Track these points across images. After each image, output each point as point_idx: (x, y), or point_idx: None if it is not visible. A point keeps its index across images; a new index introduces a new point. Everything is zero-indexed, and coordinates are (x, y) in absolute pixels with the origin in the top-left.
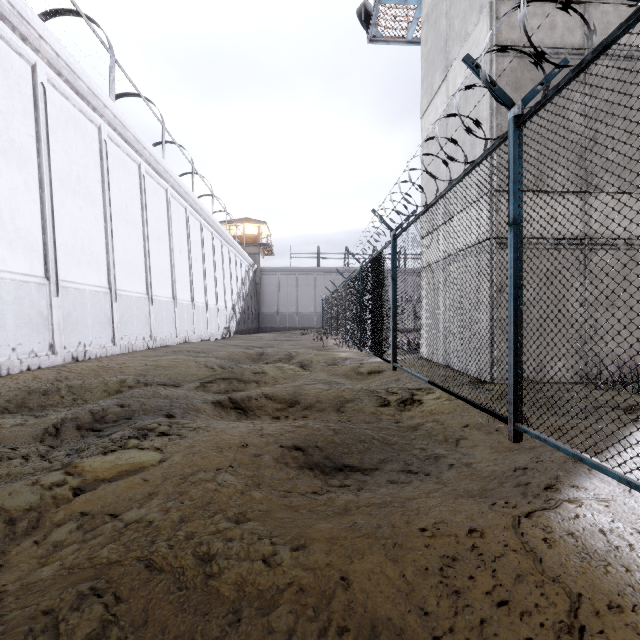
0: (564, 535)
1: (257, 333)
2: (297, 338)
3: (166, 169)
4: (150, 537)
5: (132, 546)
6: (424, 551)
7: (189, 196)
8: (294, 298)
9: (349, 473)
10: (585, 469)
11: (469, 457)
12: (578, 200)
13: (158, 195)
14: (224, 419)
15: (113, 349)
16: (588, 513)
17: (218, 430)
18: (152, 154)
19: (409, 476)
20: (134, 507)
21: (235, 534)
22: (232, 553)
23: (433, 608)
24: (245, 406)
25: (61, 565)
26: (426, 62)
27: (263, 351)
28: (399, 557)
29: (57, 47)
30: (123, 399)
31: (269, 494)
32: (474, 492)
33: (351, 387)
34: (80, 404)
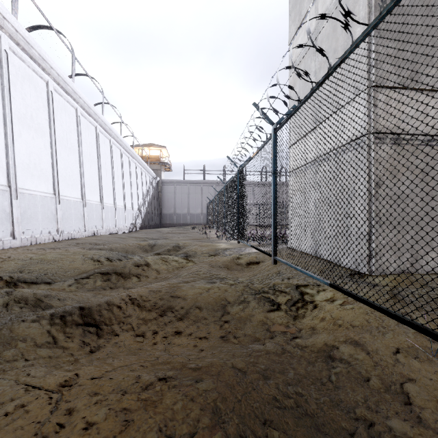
0: None
1: (159, 228)
2: (187, 231)
3: (75, 90)
4: None
5: None
6: None
7: (98, 117)
8: (186, 202)
9: None
10: None
11: None
12: None
13: (68, 112)
14: (55, 350)
15: (12, 242)
16: None
17: None
18: (60, 75)
19: None
20: None
21: None
22: None
23: None
24: (101, 320)
25: None
26: None
27: (155, 243)
28: None
29: None
30: None
31: None
32: None
33: (233, 283)
34: None
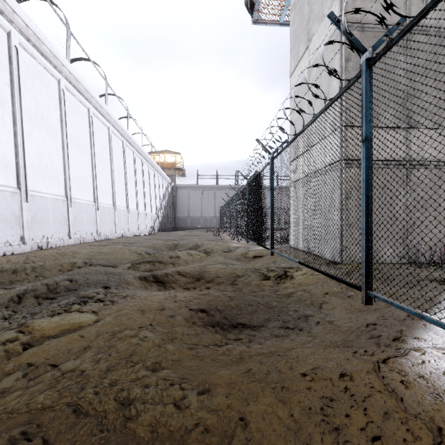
0: (416, 378)
1: (174, 231)
2: (202, 234)
3: (108, 113)
4: (80, 384)
5: (64, 393)
6: (307, 393)
7: (125, 133)
8: (200, 206)
9: (242, 329)
10: (421, 325)
11: (330, 316)
12: (402, 133)
13: (102, 131)
14: (148, 290)
15: (69, 241)
16: (431, 359)
17: (142, 297)
18: (98, 101)
19: (287, 331)
20: (71, 358)
21: (151, 381)
22: (148, 398)
23: (318, 444)
24: (164, 280)
25: (3, 410)
26: (293, 37)
27: (178, 242)
28: (287, 399)
29: (26, 20)
30: (72, 275)
31: (180, 347)
32: (338, 343)
33: (241, 267)
34: (41, 280)
